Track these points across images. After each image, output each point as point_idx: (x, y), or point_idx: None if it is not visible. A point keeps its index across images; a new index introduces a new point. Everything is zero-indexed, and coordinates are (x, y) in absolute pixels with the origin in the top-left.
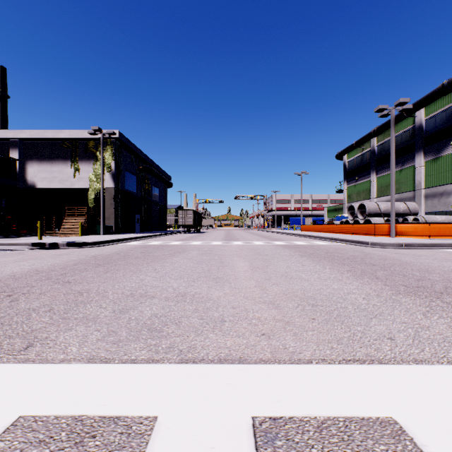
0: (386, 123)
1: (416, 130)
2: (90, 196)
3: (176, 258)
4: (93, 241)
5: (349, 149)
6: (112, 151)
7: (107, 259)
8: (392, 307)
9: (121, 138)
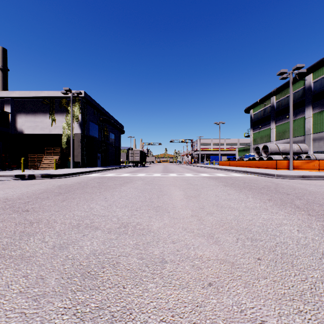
0: (283, 85)
1: (306, 90)
2: (63, 140)
3: (124, 188)
4: (62, 174)
5: (254, 105)
6: (79, 106)
7: (69, 188)
8: None
9: (86, 97)
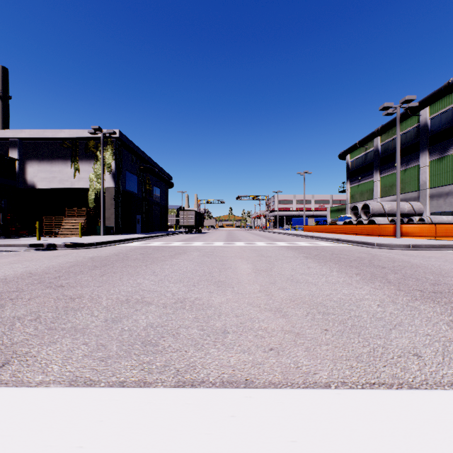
0: (390, 122)
1: (421, 129)
2: (90, 196)
3: (176, 260)
4: (92, 242)
5: (352, 148)
6: (113, 151)
7: (105, 261)
8: (411, 316)
9: (122, 138)
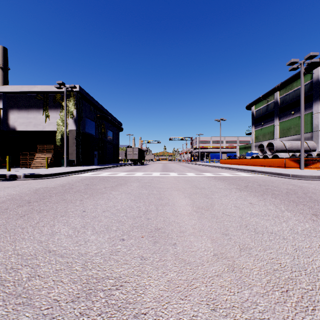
0: (288, 79)
1: (313, 84)
2: (57, 137)
3: (114, 193)
4: (49, 173)
5: (257, 101)
6: (74, 101)
7: (45, 193)
8: None
9: (81, 92)
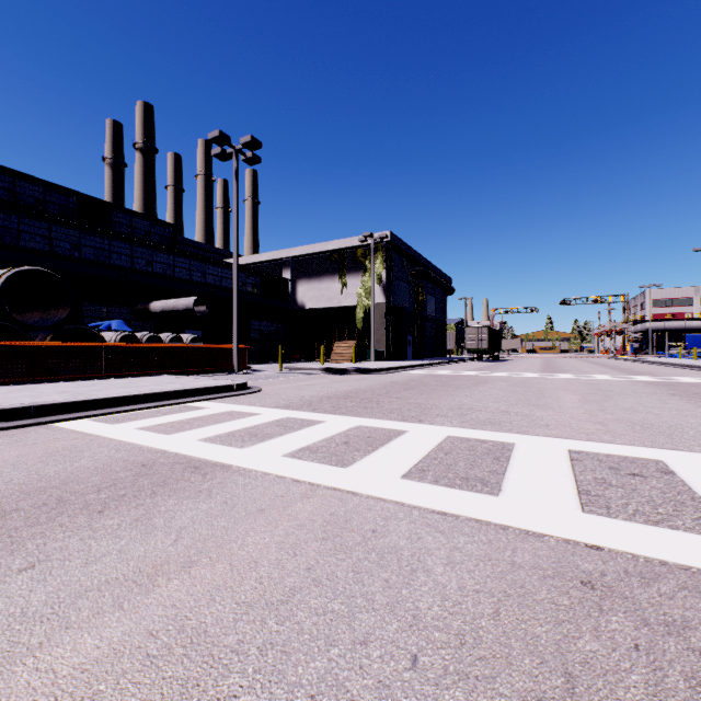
0: None
1: None
2: (358, 315)
3: (482, 388)
4: (377, 368)
5: None
6: (383, 258)
7: (408, 385)
8: None
9: (393, 240)
